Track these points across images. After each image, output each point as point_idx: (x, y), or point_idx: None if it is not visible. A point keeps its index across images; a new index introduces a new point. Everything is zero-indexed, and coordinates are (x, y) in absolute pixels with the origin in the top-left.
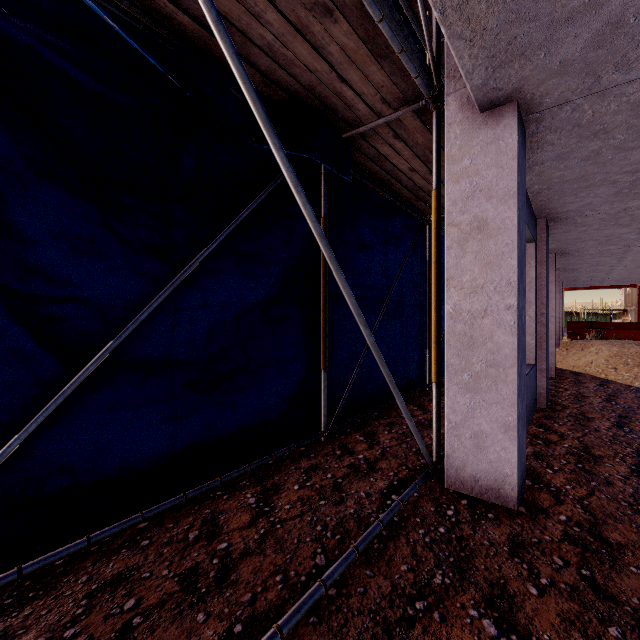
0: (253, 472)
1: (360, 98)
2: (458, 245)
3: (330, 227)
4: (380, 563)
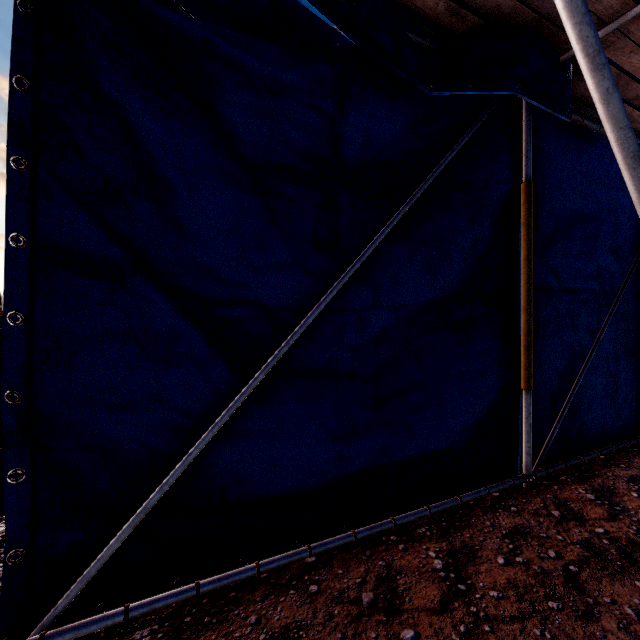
0: (432, 516)
1: None
2: None
3: (533, 195)
4: None
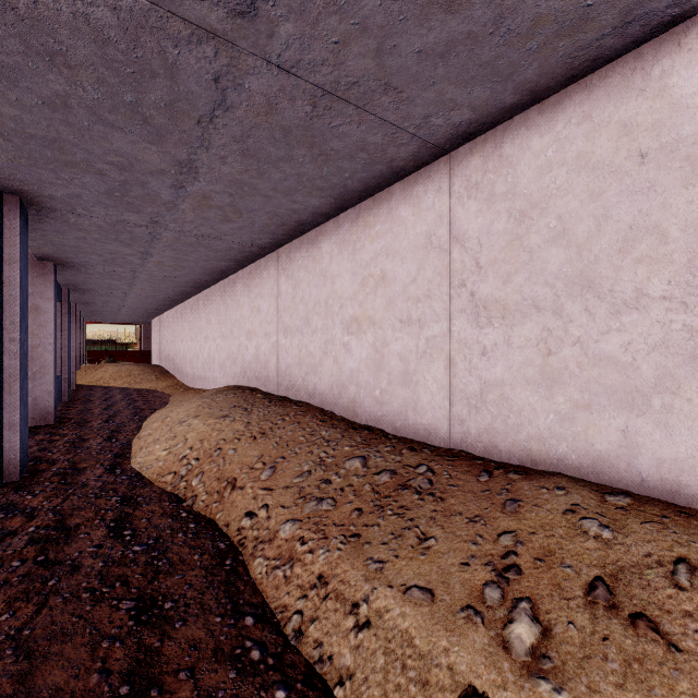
0: None
1: None
2: None
3: None
4: None
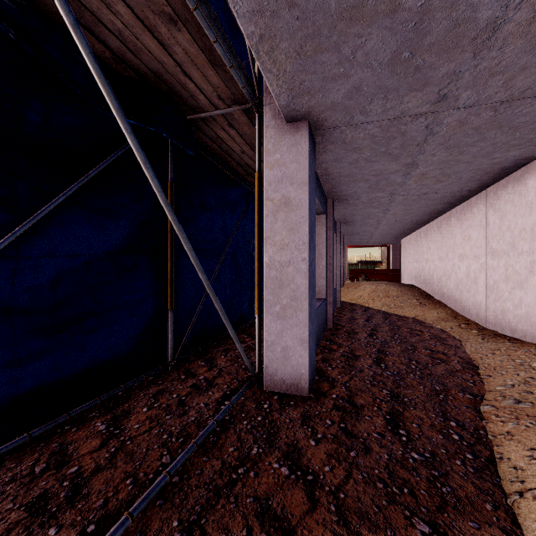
0: (103, 404)
1: (201, 91)
2: (272, 214)
3: (176, 190)
4: (214, 450)
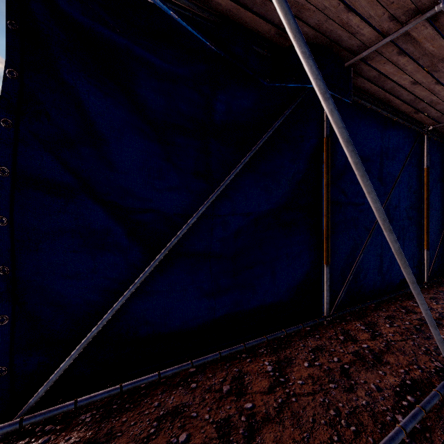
0: (268, 342)
1: (366, 22)
2: None
3: (331, 145)
4: None
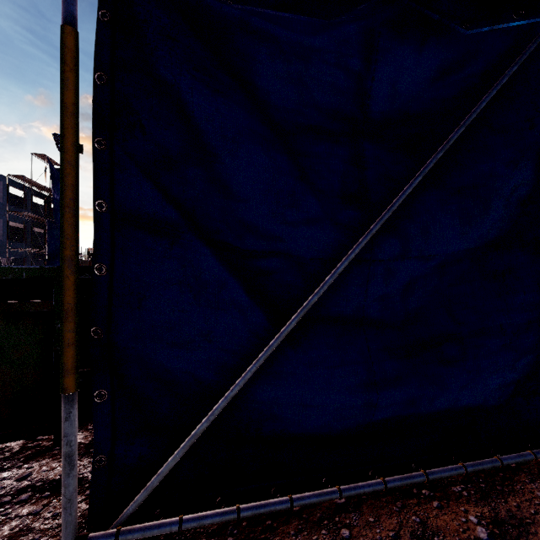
0: (467, 474)
1: None
2: None
3: None
4: None
